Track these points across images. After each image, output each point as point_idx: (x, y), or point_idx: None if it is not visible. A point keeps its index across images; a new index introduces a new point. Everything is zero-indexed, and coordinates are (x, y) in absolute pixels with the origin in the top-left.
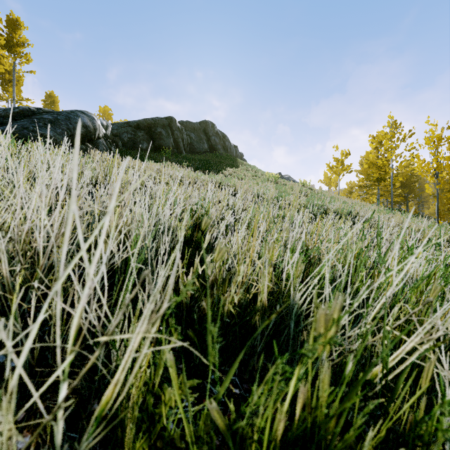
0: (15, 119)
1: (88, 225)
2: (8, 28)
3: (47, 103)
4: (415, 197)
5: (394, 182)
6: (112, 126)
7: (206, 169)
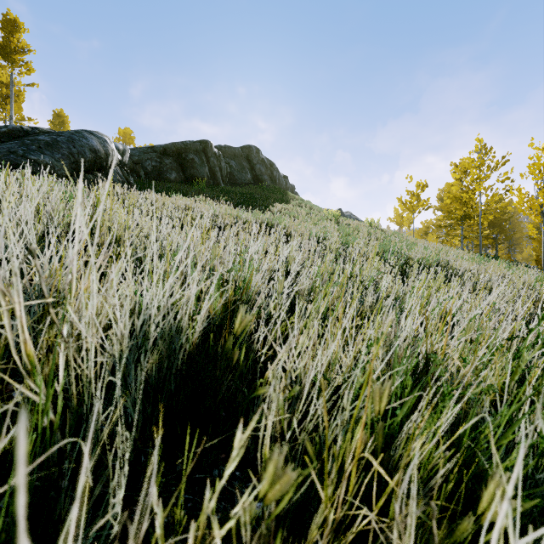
0: (1, 141)
1: (43, 308)
2: (4, 30)
3: (55, 123)
4: (506, 239)
5: (483, 221)
6: (132, 151)
7: (249, 205)
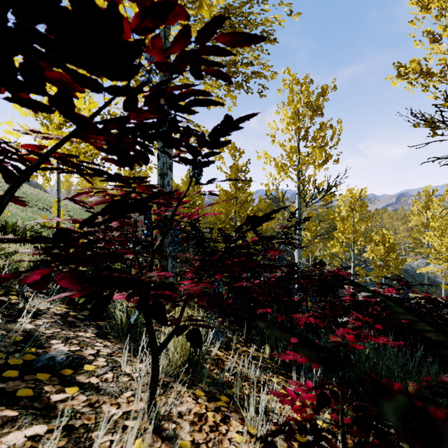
0: None
1: None
2: None
3: None
4: None
5: None
6: None
7: None
